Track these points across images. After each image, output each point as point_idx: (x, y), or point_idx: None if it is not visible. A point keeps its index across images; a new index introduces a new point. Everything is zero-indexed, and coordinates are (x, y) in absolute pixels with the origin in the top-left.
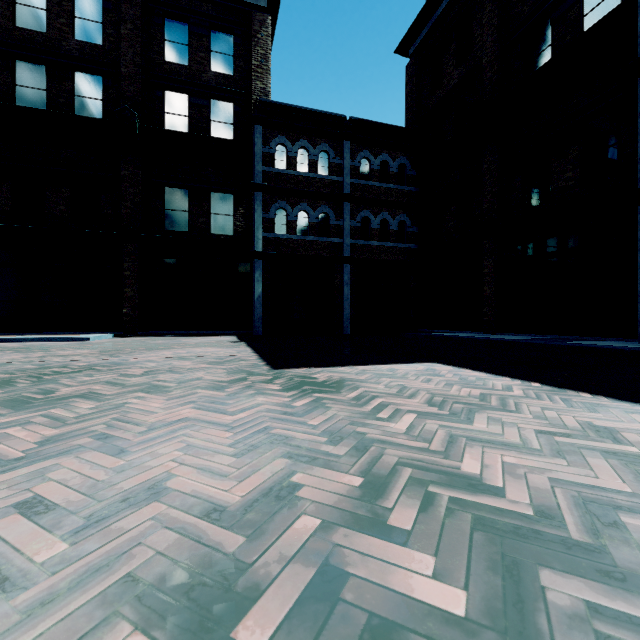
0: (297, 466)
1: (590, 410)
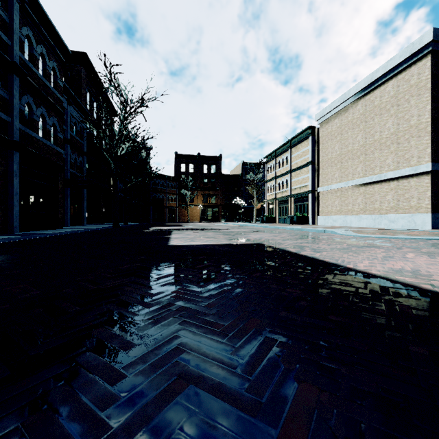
0: (241, 235)
1: (186, 237)
